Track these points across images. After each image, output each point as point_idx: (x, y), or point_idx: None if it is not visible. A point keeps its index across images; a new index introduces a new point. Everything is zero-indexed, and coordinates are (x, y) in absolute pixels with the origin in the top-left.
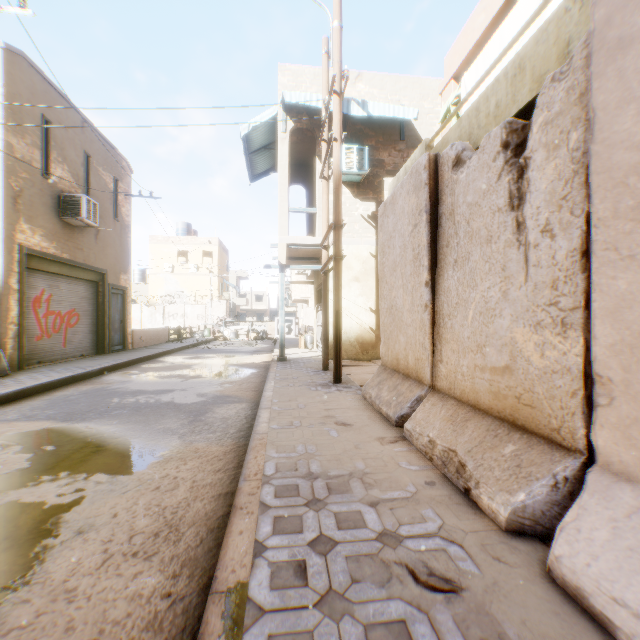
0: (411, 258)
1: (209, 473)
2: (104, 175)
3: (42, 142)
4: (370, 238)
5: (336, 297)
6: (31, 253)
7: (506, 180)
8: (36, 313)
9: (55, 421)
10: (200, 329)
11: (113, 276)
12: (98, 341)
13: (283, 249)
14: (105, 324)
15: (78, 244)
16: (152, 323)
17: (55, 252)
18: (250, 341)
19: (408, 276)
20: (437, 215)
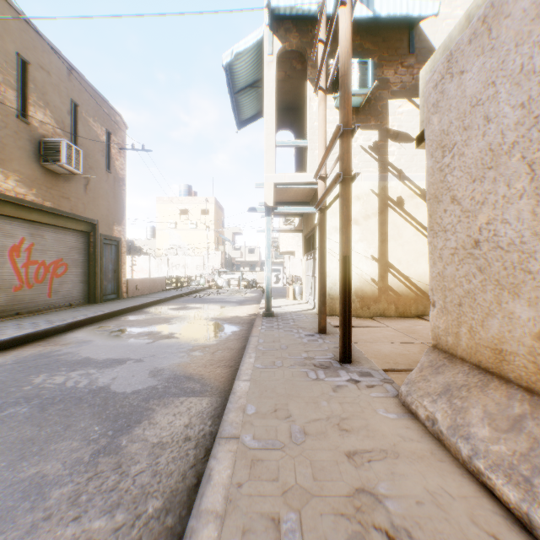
0: None
1: None
2: (95, 127)
3: (17, 82)
4: (372, 173)
5: (344, 236)
6: (2, 198)
7: None
8: (13, 262)
9: None
10: (197, 278)
11: (105, 227)
12: (89, 290)
13: (269, 189)
14: (96, 274)
15: (63, 193)
16: (158, 272)
17: (34, 199)
18: (240, 290)
19: None
20: None
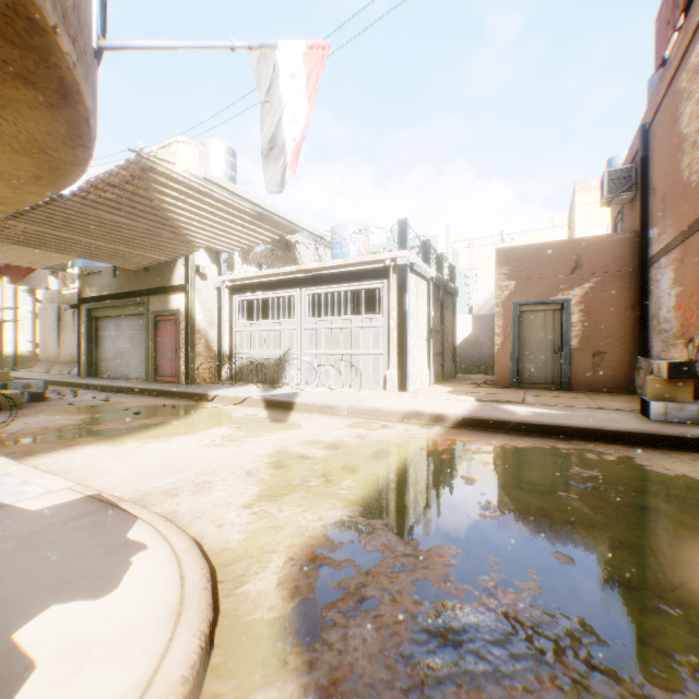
0: (54, 329)
1: None
2: None
3: None
4: (29, 302)
5: (17, 336)
6: None
7: (74, 321)
8: None
9: None
10: None
11: None
12: None
13: None
14: None
15: None
16: None
17: None
18: None
19: (53, 333)
20: (62, 320)
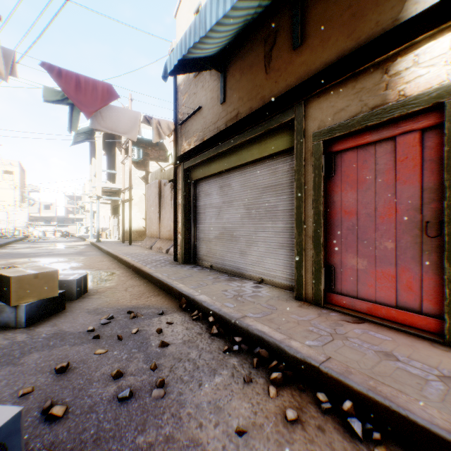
0: (155, 205)
1: (102, 258)
2: None
3: None
4: (143, 187)
5: (130, 214)
6: None
7: (171, 195)
8: None
9: (21, 258)
10: (11, 230)
11: None
12: None
13: (99, 189)
14: None
15: None
16: None
17: None
18: (59, 237)
19: (154, 209)
20: (161, 195)
